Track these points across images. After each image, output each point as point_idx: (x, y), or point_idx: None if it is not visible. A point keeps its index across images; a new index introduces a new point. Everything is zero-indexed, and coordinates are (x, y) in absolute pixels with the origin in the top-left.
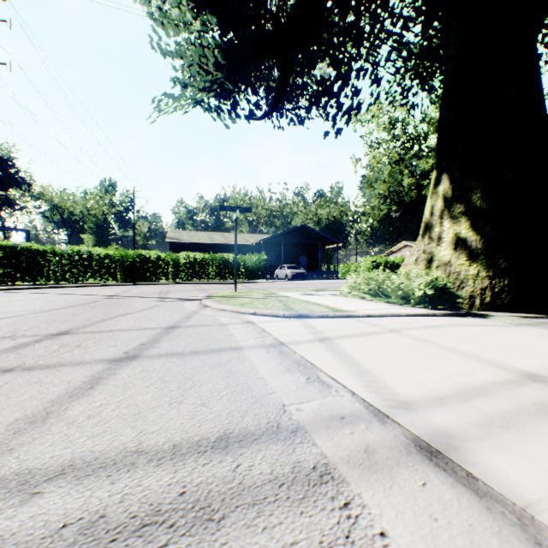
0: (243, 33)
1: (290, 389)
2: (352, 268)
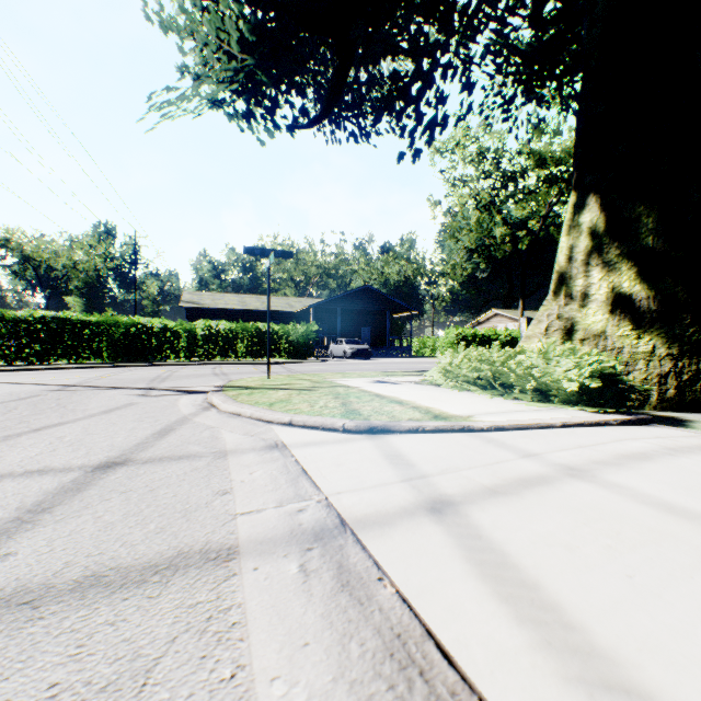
0: None
1: None
2: (429, 343)
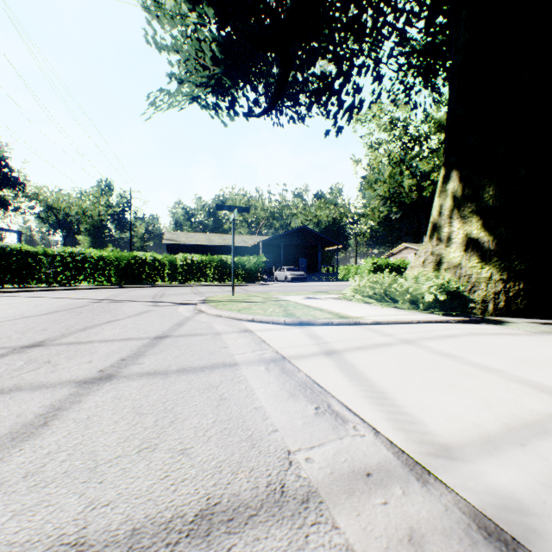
0: (241, 26)
1: (296, 425)
2: (352, 270)
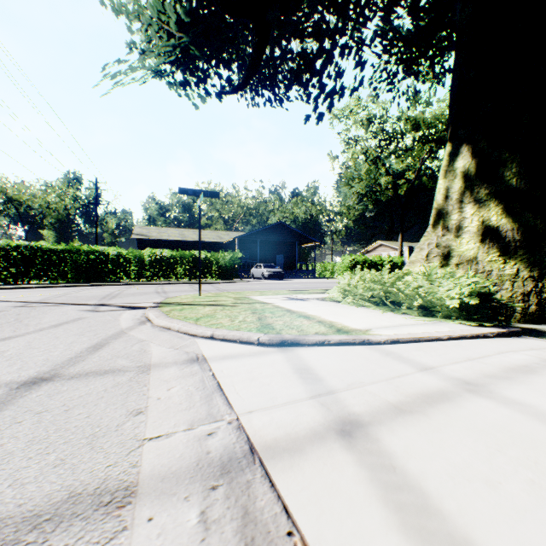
0: None
1: None
2: (329, 267)
